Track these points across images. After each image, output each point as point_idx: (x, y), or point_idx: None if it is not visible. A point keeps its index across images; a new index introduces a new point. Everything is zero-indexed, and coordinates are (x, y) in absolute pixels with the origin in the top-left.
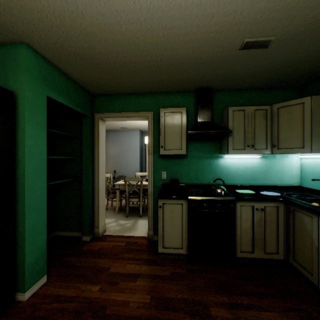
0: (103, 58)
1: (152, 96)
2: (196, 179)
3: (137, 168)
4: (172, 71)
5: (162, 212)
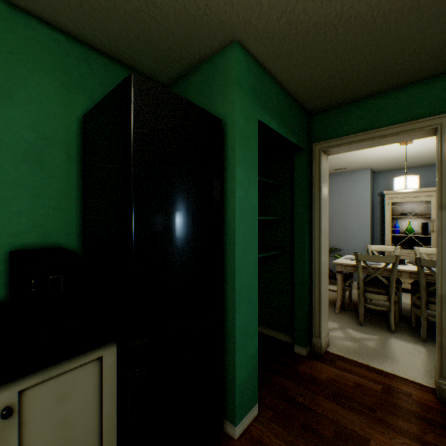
0: (365, 10)
1: None
2: None
3: (365, 237)
4: None
5: None
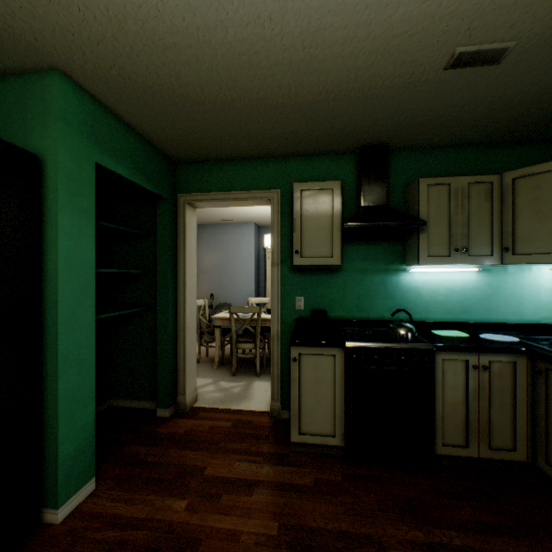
0: (194, 94)
1: (278, 162)
2: (359, 311)
3: (251, 291)
4: (317, 114)
5: (298, 369)
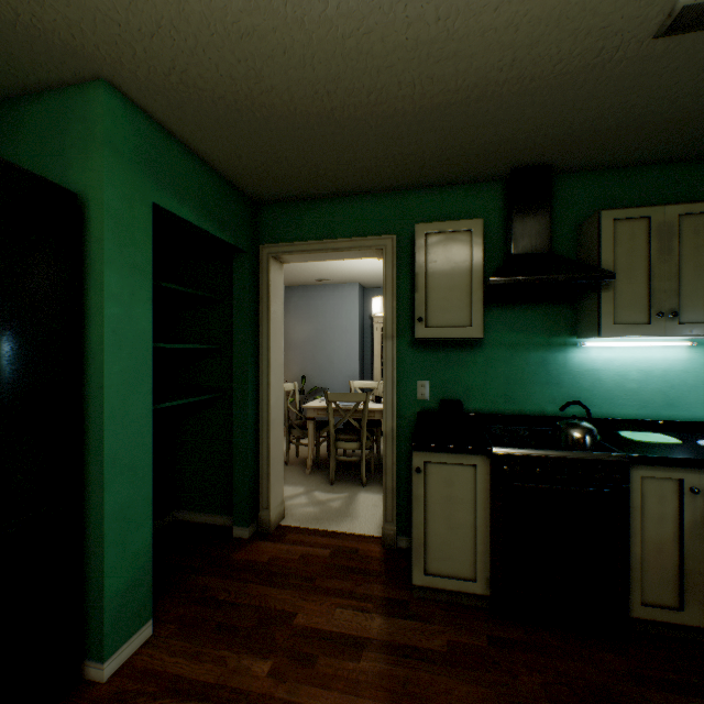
0: (280, 103)
1: (393, 197)
2: (507, 402)
3: (353, 371)
4: (451, 124)
5: (423, 483)
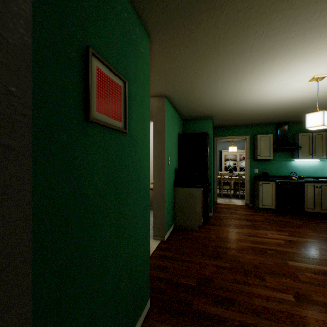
0: (238, 118)
1: (248, 127)
2: (276, 173)
3: None
4: (268, 119)
5: (261, 188)
